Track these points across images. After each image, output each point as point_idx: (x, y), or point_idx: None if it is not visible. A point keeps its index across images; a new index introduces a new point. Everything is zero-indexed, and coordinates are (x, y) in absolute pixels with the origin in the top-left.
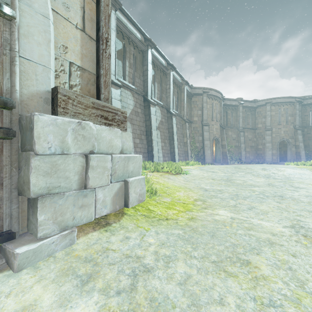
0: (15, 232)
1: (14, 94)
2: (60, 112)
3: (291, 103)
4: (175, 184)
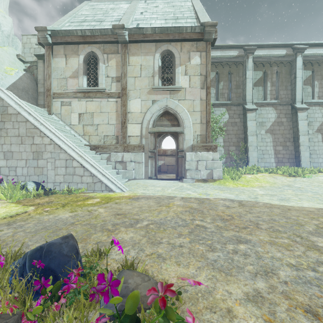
0: (184, 177)
1: (184, 148)
2: (192, 150)
3: None
4: (270, 181)
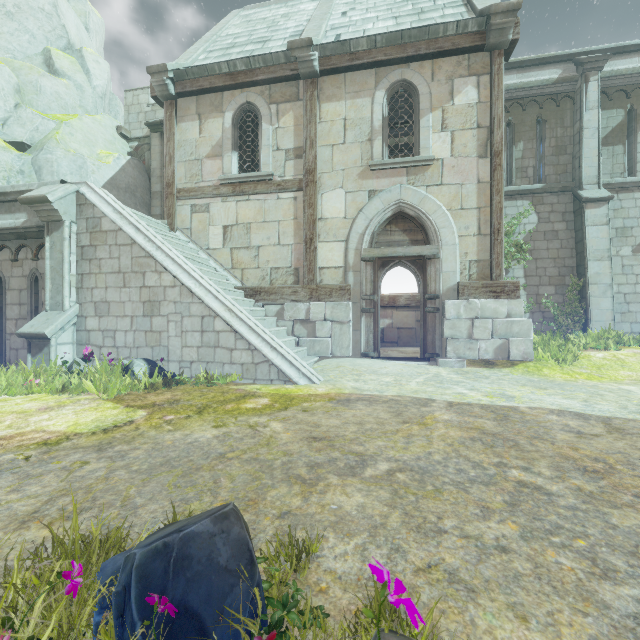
0: (440, 354)
1: (440, 292)
2: (460, 296)
3: None
4: None
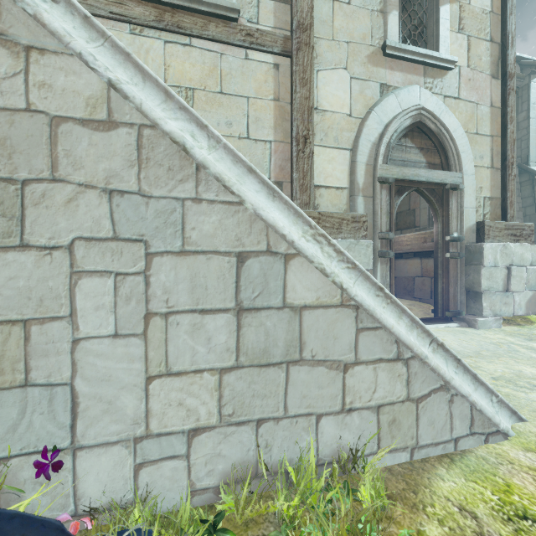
0: (464, 312)
1: (463, 232)
2: (485, 238)
3: None
4: None
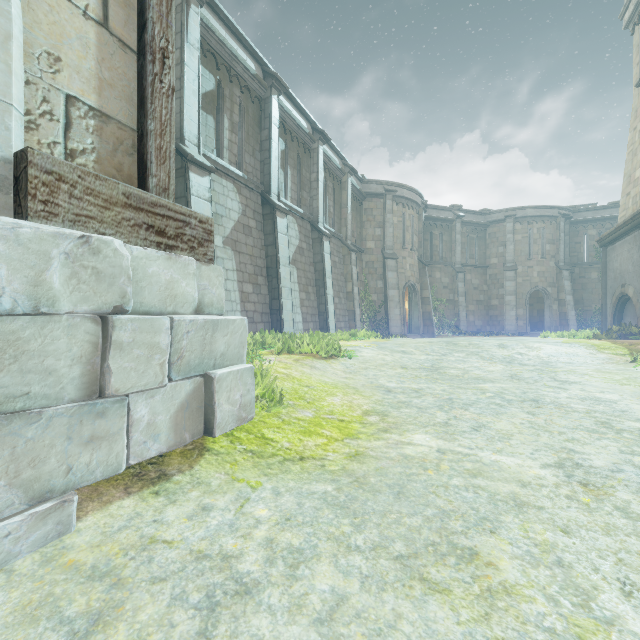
0: None
1: None
2: (36, 213)
3: (551, 218)
4: (325, 379)
